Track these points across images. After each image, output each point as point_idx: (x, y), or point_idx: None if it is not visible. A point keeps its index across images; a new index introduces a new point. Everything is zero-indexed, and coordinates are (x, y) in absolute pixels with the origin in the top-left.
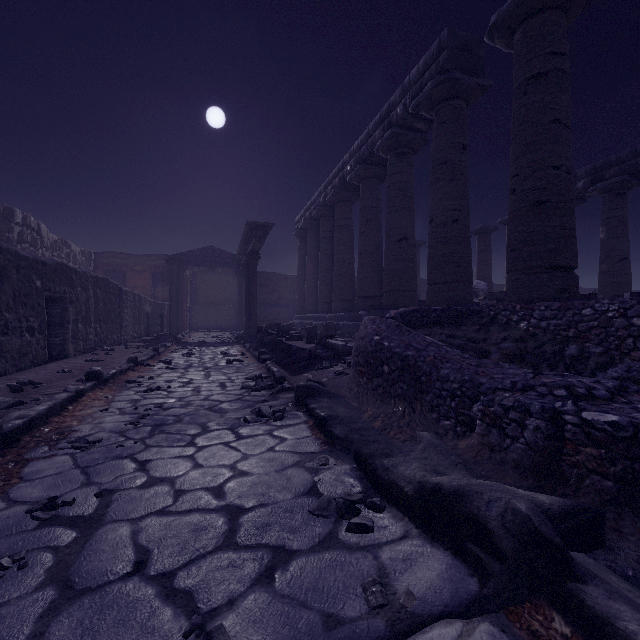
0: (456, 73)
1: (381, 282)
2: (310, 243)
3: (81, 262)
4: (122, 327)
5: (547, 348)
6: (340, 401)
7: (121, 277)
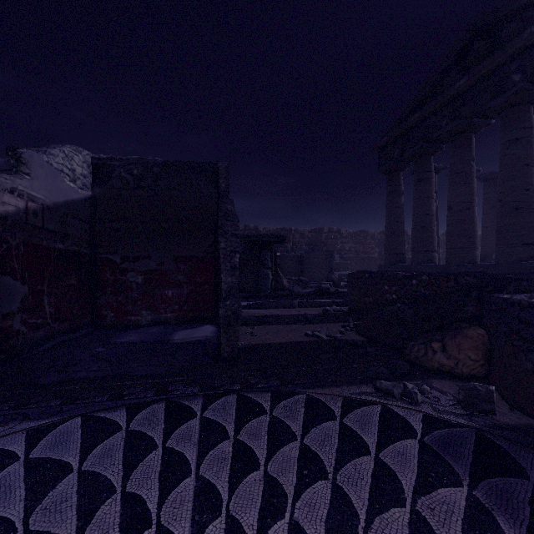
0: None
1: None
2: None
3: None
4: None
5: None
6: None
7: None
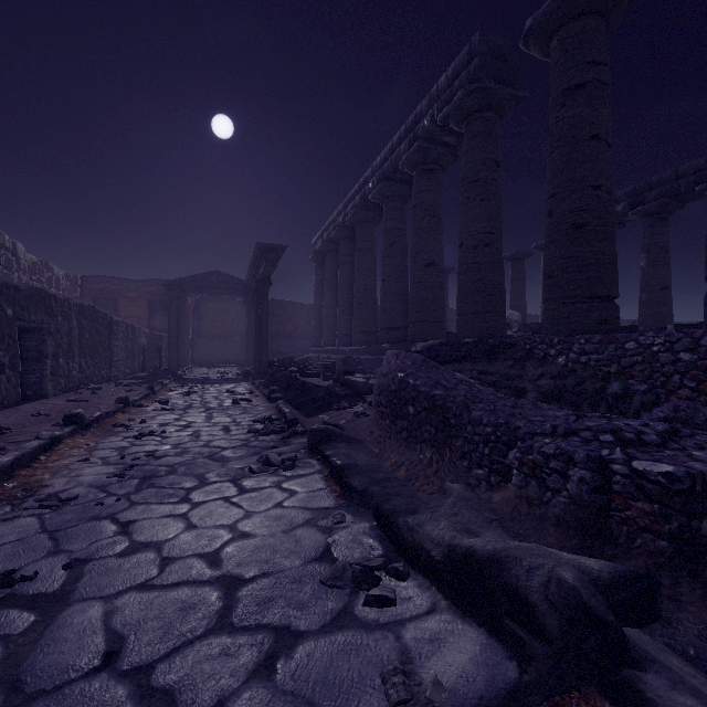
0: (488, 82)
1: (406, 312)
2: (328, 268)
3: (65, 287)
4: (112, 362)
5: (588, 385)
6: (359, 447)
7: (112, 305)
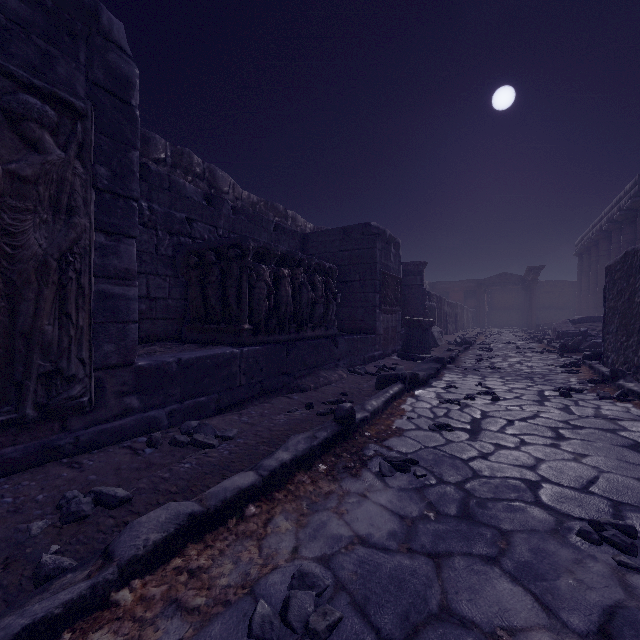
0: None
1: None
2: (585, 263)
3: (428, 289)
4: (464, 323)
5: None
6: None
7: (446, 295)
